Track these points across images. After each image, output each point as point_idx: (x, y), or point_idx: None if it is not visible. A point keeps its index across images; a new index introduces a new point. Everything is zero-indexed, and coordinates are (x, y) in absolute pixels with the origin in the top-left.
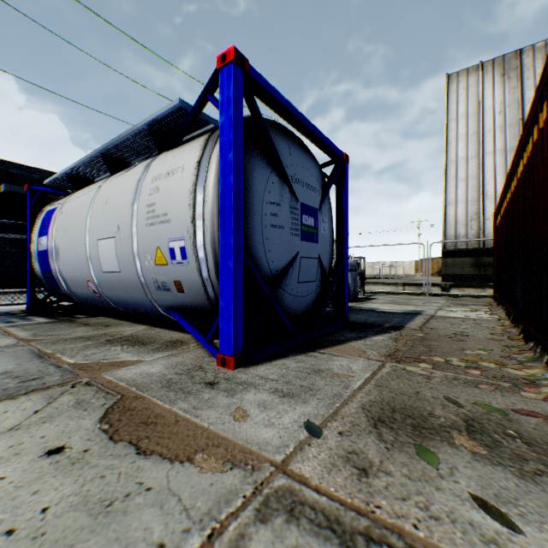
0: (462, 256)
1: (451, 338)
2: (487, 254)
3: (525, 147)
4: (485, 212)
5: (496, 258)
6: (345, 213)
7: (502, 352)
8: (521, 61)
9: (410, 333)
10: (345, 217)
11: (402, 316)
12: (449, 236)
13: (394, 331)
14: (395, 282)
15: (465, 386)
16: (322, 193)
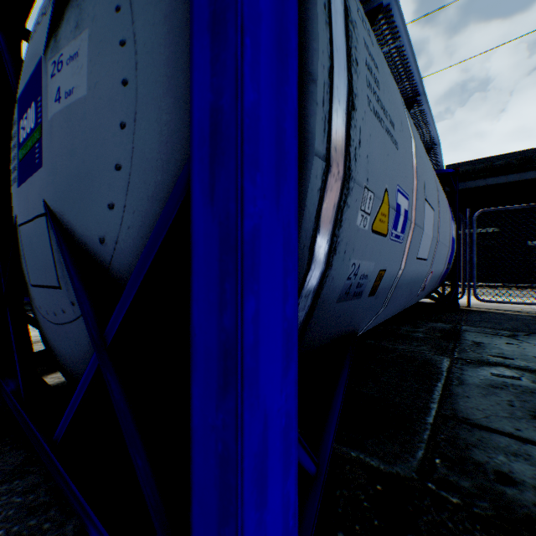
0: None
1: None
2: None
3: None
4: None
5: None
6: None
7: None
8: None
9: None
10: None
11: None
12: None
13: None
14: None
15: None
16: None
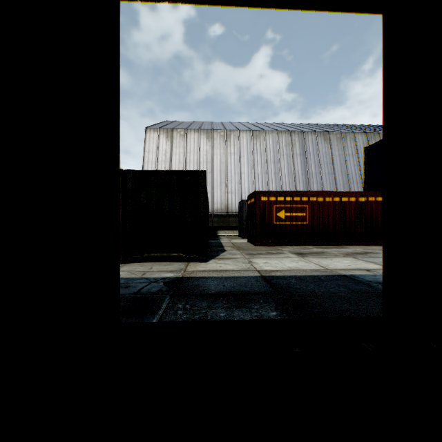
0: None
1: None
2: None
3: None
4: None
5: None
6: None
7: None
8: (173, 134)
9: None
10: None
11: None
12: None
13: None
14: None
15: None
16: None
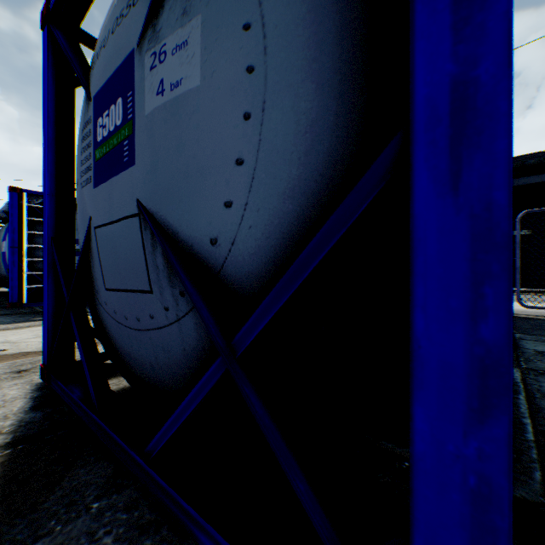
0: None
1: None
2: None
3: None
4: None
5: None
6: None
7: None
8: None
9: None
10: None
11: None
12: None
13: None
14: None
15: None
16: None
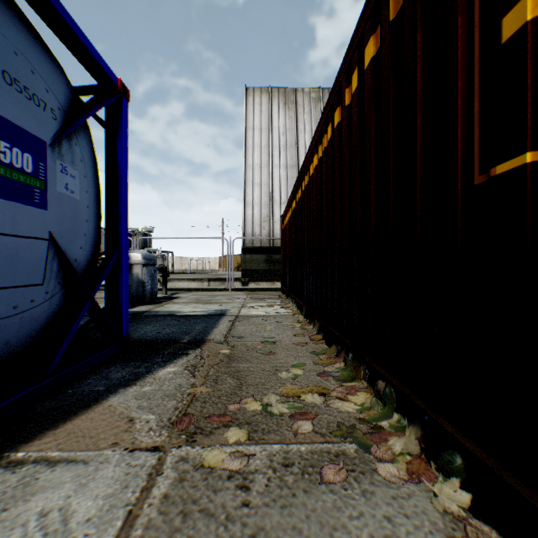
0: (258, 253)
1: (261, 351)
2: (276, 252)
3: (323, 138)
4: (274, 216)
5: (284, 255)
6: (122, 175)
7: (315, 365)
8: (296, 97)
9: (214, 350)
10: (122, 180)
11: (206, 320)
12: (248, 234)
13: (193, 351)
14: (201, 277)
15: (308, 486)
16: (66, 121)
